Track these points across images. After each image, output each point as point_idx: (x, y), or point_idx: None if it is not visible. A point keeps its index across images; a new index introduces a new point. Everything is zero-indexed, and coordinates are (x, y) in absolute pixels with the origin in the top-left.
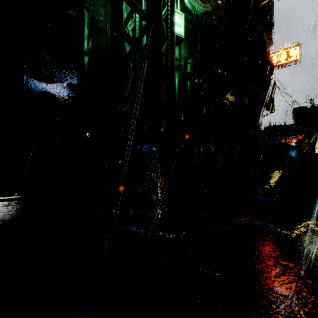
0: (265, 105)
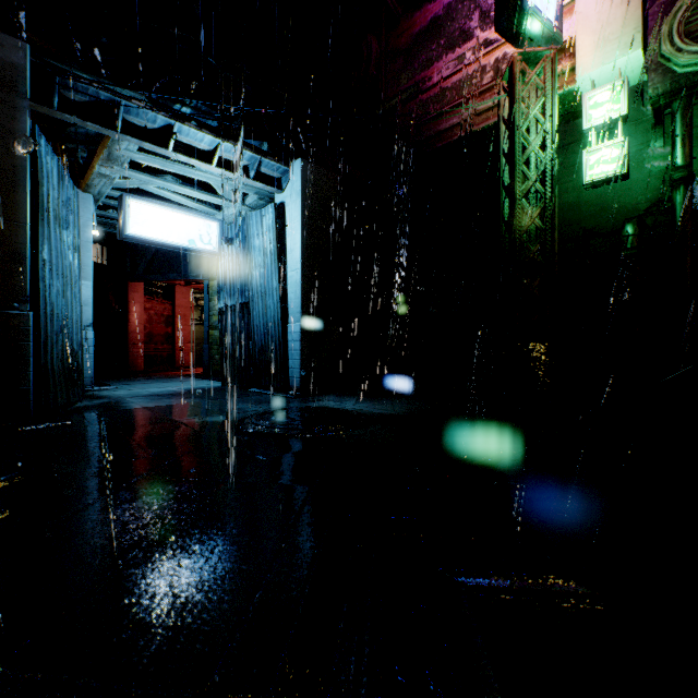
0: None
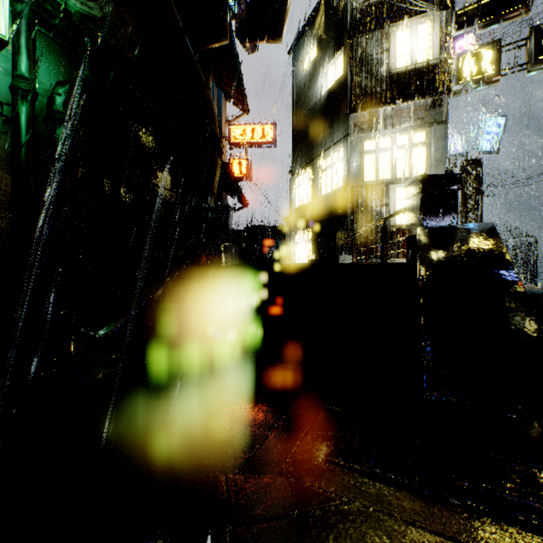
0: (213, 194)
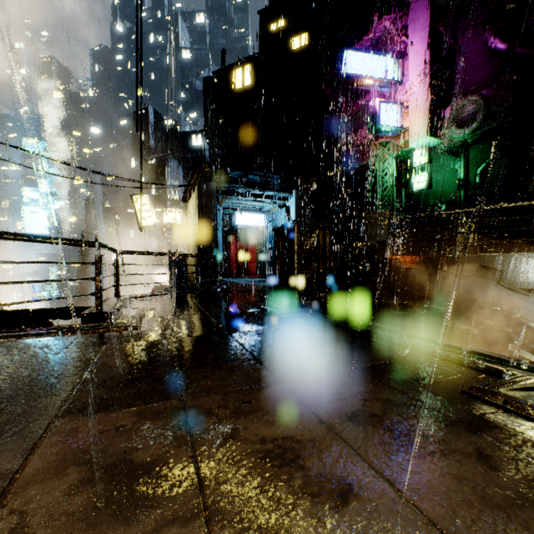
0: None
